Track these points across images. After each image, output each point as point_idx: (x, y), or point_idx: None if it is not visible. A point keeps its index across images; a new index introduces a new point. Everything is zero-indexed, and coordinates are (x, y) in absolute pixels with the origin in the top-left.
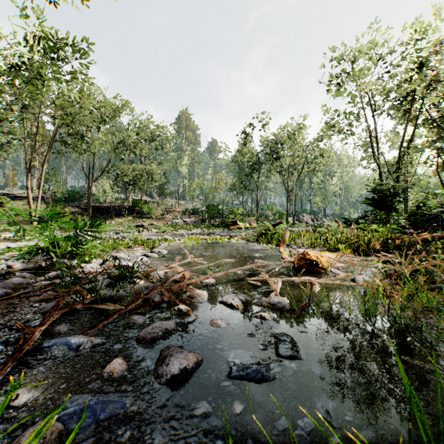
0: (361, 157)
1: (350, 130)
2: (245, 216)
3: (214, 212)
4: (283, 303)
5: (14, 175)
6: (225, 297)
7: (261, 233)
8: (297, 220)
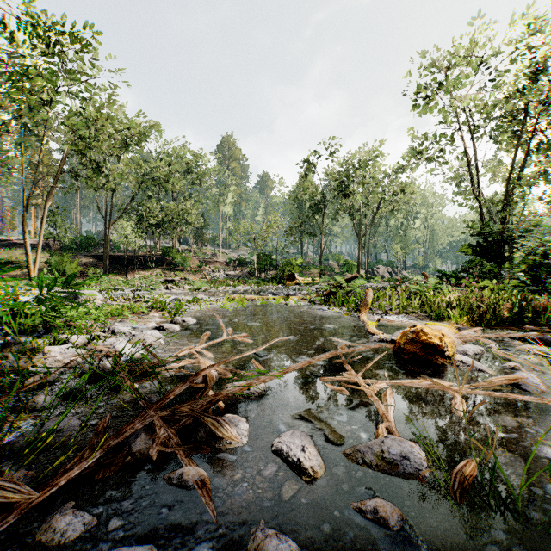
0: (453, 193)
1: (442, 157)
2: (305, 269)
3: (266, 263)
4: (414, 460)
5: (13, 217)
6: (285, 439)
7: (328, 291)
8: (371, 273)
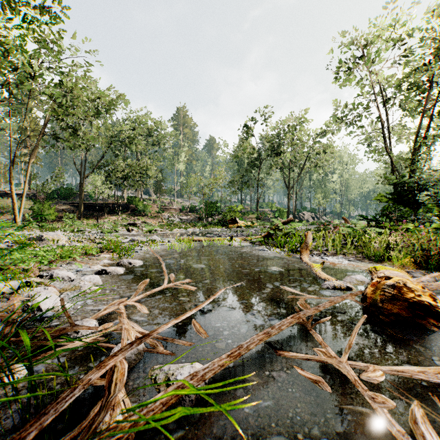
0: (365, 152)
1: (359, 120)
2: (244, 214)
3: (212, 210)
4: None
5: (6, 172)
6: None
7: (267, 233)
8: (298, 218)
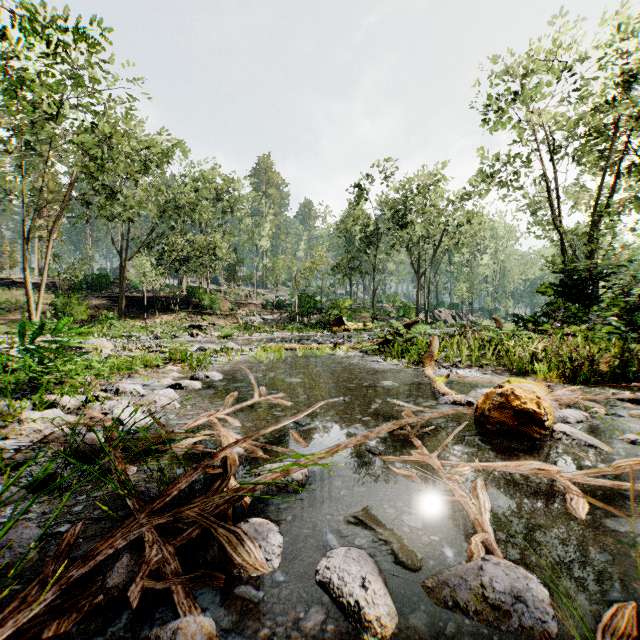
0: (528, 223)
1: (517, 180)
2: (355, 312)
3: (309, 306)
4: (533, 604)
5: (13, 251)
6: (336, 563)
7: (384, 339)
8: (432, 317)
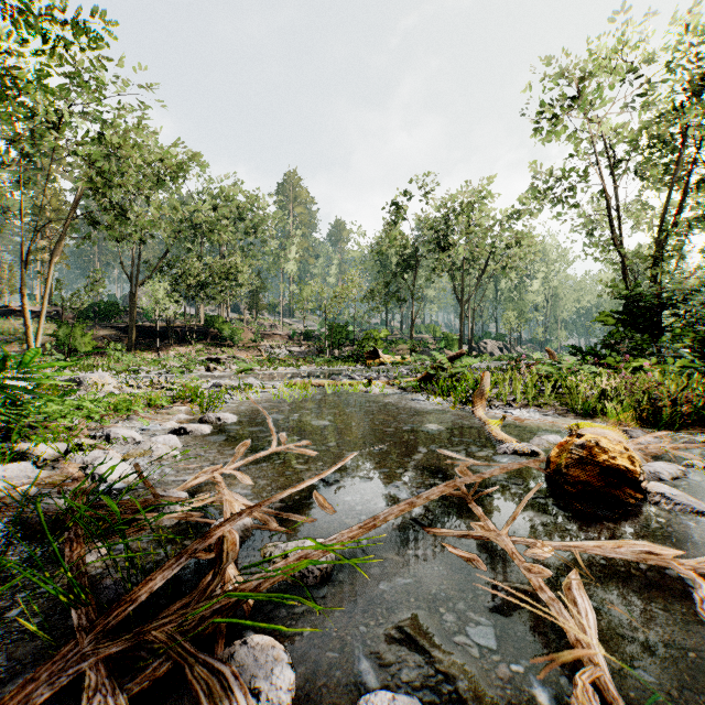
0: (583, 245)
1: (572, 196)
2: (392, 344)
3: (340, 337)
4: None
5: (12, 276)
6: None
7: (425, 374)
8: (476, 349)
